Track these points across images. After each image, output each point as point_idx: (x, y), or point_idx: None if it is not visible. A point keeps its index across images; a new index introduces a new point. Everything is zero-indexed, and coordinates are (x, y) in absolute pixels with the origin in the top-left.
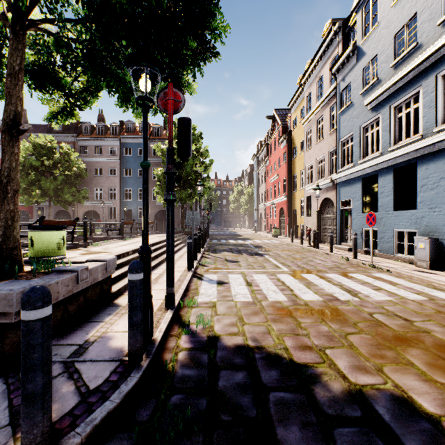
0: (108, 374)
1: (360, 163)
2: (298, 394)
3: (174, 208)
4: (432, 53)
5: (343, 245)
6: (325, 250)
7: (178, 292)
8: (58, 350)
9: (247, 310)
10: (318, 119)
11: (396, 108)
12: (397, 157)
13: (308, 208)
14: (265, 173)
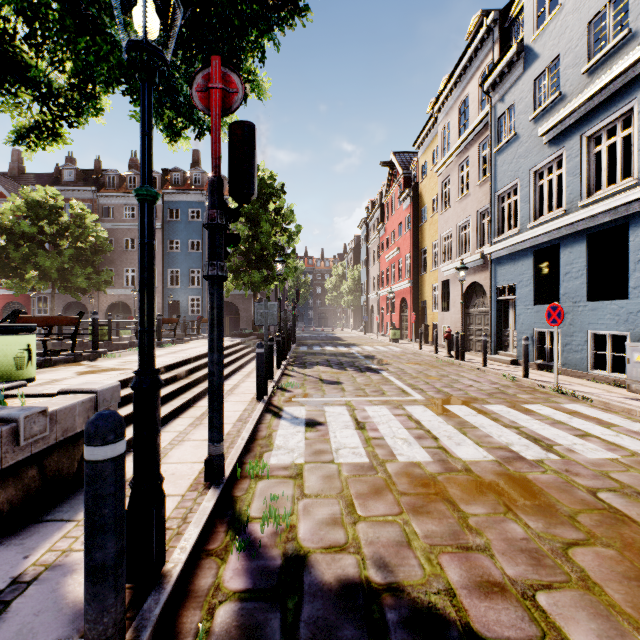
0: None
1: (530, 228)
2: None
3: (222, 294)
4: None
5: (501, 354)
6: (475, 363)
7: (235, 445)
8: None
9: (361, 484)
10: (461, 164)
11: (591, 138)
12: (594, 216)
13: (444, 298)
14: (379, 247)
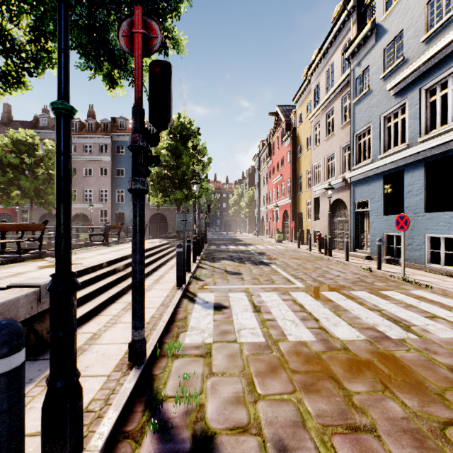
0: None
1: (380, 158)
2: None
3: (144, 204)
4: None
5: (358, 252)
6: (339, 258)
7: (156, 327)
8: None
9: (259, 362)
10: (328, 113)
11: (428, 90)
12: (430, 148)
13: (315, 210)
14: (268, 174)
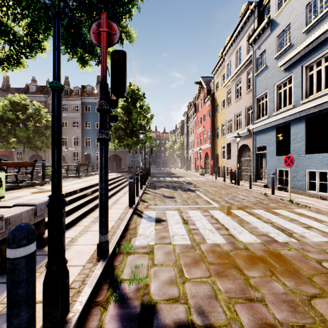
0: None
1: (274, 115)
2: None
3: (107, 149)
4: None
5: (258, 182)
6: (245, 186)
7: (115, 234)
8: None
9: (187, 257)
10: (237, 82)
11: (308, 67)
12: (309, 108)
13: (228, 152)
14: (194, 126)
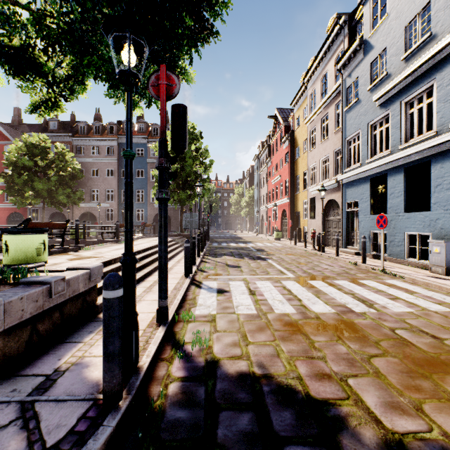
0: (75, 421)
1: (368, 163)
2: (322, 449)
3: (167, 209)
4: (449, 43)
5: (349, 248)
6: (331, 254)
7: (173, 303)
8: (18, 384)
9: (251, 325)
10: (323, 118)
11: (407, 103)
12: (408, 155)
13: (311, 210)
14: (267, 174)
